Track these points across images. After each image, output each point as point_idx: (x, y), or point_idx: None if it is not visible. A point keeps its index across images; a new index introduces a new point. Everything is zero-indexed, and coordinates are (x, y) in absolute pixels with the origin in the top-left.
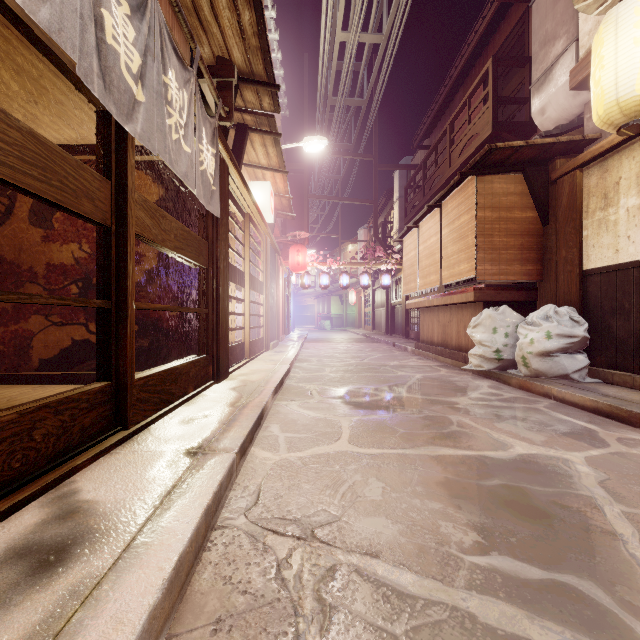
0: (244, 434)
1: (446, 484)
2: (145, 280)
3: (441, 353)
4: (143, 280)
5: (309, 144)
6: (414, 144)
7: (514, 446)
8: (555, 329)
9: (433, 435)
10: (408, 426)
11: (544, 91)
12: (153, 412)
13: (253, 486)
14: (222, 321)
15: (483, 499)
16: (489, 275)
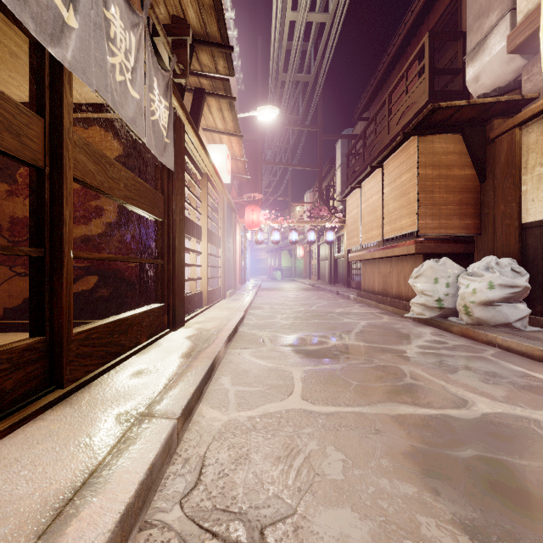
0: (190, 392)
1: (414, 456)
2: (104, 232)
3: (382, 301)
4: (103, 232)
5: (262, 113)
6: (355, 116)
7: (476, 403)
8: (497, 279)
9: (388, 389)
10: (361, 378)
11: (478, 60)
12: (97, 366)
13: (195, 458)
14: (178, 272)
15: (462, 479)
16: (430, 229)
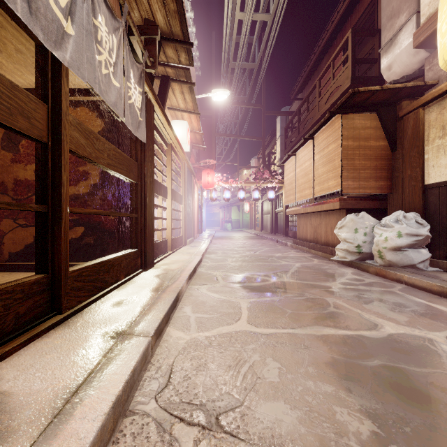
0: (160, 317)
1: (334, 364)
2: (90, 192)
3: (313, 247)
4: (88, 192)
5: (216, 94)
6: (291, 97)
7: (384, 326)
8: (404, 230)
9: (316, 315)
10: (294, 307)
11: (391, 52)
12: (87, 297)
13: (165, 366)
14: (149, 223)
15: (369, 381)
16: (351, 189)
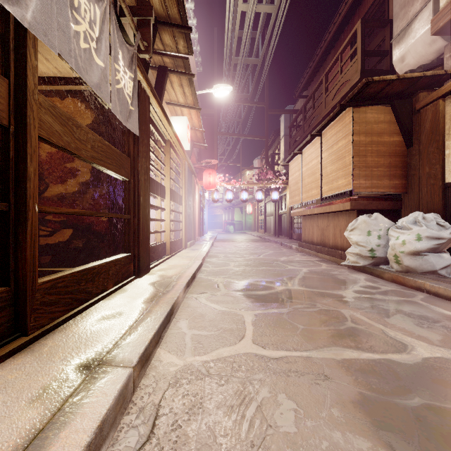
0: (148, 338)
1: (364, 404)
2: (78, 191)
3: (320, 251)
4: (77, 191)
5: (217, 90)
6: (296, 94)
7: (415, 347)
8: (425, 232)
9: (332, 333)
10: (306, 322)
11: (404, 43)
12: (64, 312)
13: (150, 407)
14: (143, 225)
15: (415, 432)
16: (363, 188)
